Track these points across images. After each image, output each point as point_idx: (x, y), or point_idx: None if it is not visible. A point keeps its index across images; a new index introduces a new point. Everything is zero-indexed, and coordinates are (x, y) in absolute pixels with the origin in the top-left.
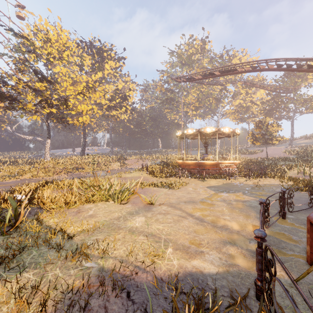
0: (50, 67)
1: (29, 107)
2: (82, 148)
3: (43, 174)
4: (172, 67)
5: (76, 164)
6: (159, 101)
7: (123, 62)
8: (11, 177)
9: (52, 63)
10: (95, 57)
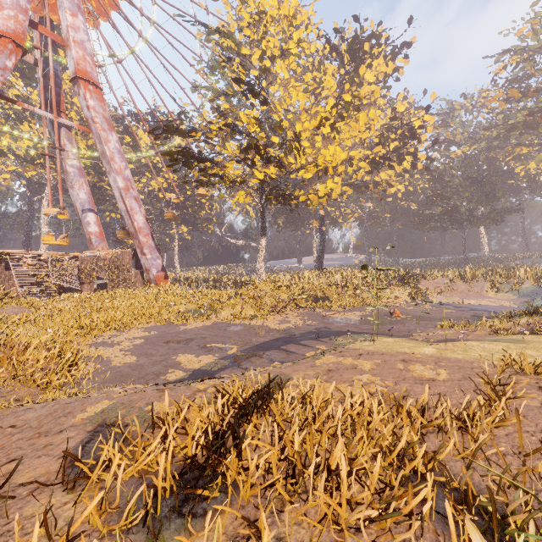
0: (264, 84)
1: (229, 174)
2: (318, 256)
3: (252, 311)
4: (541, 27)
5: (311, 288)
6: (494, 132)
7: (404, 55)
8: (199, 315)
9: (269, 73)
10: (344, 65)
